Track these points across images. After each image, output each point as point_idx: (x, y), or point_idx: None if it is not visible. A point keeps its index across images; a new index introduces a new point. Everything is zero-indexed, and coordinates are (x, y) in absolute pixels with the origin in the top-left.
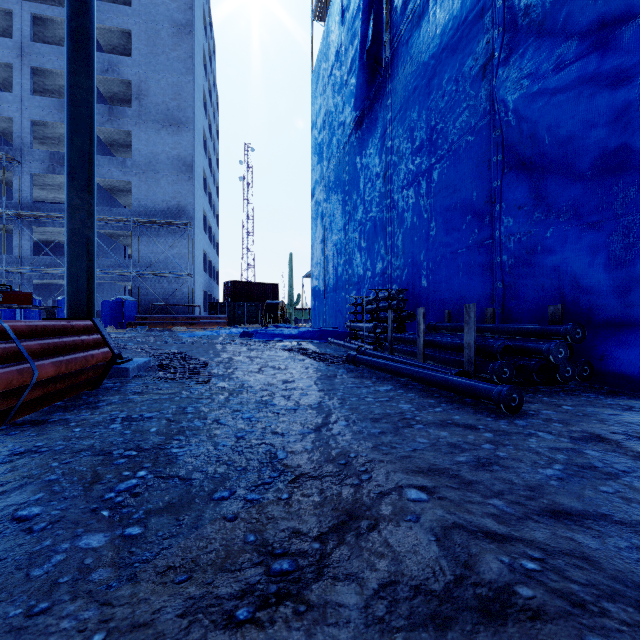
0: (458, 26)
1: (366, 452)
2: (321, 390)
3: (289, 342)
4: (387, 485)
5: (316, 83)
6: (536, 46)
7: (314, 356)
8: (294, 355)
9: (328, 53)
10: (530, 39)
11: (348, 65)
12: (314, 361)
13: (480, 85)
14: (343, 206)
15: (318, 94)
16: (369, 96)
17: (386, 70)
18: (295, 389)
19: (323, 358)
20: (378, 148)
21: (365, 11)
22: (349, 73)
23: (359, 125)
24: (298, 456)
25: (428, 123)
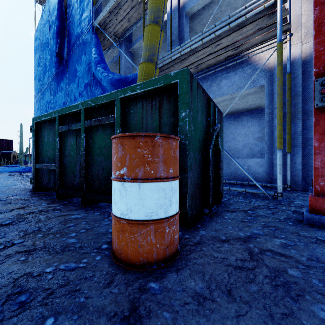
0: (85, 67)
1: (21, 187)
2: (19, 183)
3: (15, 173)
4: (21, 188)
5: (37, 38)
6: (98, 89)
7: (24, 176)
8: (14, 176)
9: (43, 29)
10: (98, 86)
11: (51, 47)
12: (23, 178)
13: (89, 90)
14: (50, 109)
15: (38, 45)
16: (59, 68)
17: (66, 62)
18: (9, 183)
19: (28, 176)
20: (64, 91)
21: (57, 33)
22: (51, 52)
23: (57, 76)
24: (3, 190)
25: (78, 93)
